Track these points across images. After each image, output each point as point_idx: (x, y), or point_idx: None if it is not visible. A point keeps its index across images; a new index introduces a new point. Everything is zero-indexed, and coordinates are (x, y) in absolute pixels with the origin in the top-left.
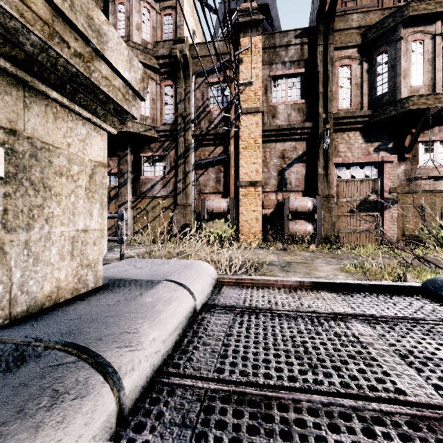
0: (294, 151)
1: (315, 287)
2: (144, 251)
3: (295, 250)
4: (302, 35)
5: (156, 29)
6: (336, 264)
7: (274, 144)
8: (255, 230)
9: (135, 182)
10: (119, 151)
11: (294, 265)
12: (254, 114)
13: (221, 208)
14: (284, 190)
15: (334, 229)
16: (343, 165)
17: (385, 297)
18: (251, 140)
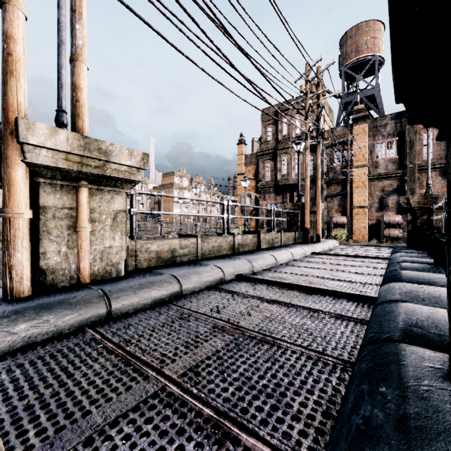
0: (390, 187)
1: (365, 246)
2: None
3: (383, 243)
4: (396, 117)
5: (302, 125)
6: None
7: (376, 183)
8: (363, 233)
9: None
10: (282, 192)
11: None
12: (362, 168)
13: (341, 221)
14: (383, 210)
15: None
16: None
17: (381, 247)
18: (360, 183)
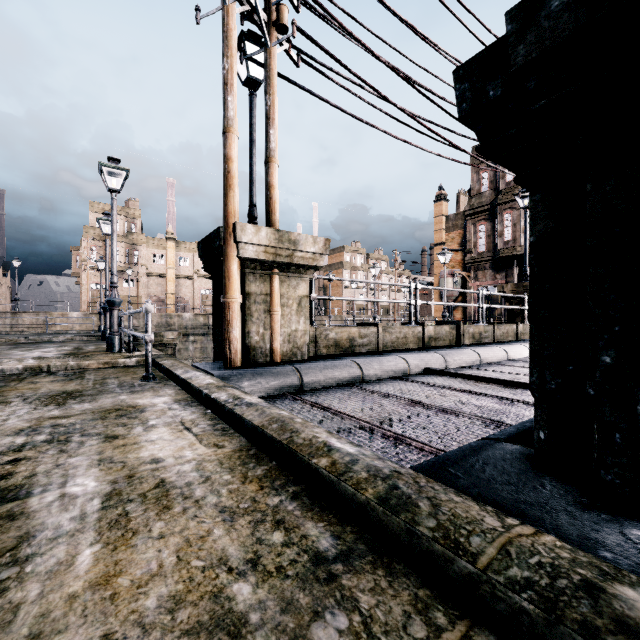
0: None
1: None
2: None
3: None
4: None
5: None
6: None
7: None
8: None
9: None
10: (506, 267)
11: None
12: None
13: None
14: None
15: None
16: None
17: None
18: None
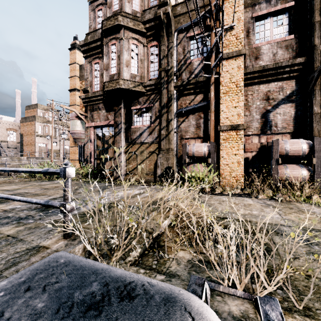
0: (280, 92)
1: None
2: (128, 194)
3: (293, 200)
4: None
5: (143, 0)
6: None
7: (257, 86)
8: (237, 173)
9: (127, 131)
10: (115, 106)
11: None
12: (235, 58)
13: (202, 152)
14: (268, 133)
15: None
16: None
17: None
18: (232, 84)
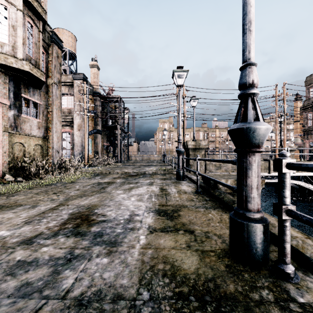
0: None
1: None
2: None
3: None
4: None
5: None
6: None
7: None
8: None
9: None
10: None
11: None
12: None
13: None
14: None
15: None
16: None
17: None
18: None
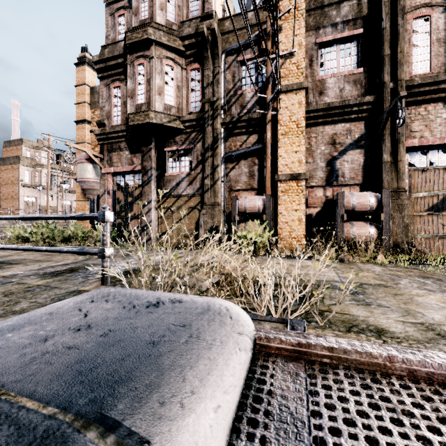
0: (348, 135)
1: None
2: (163, 259)
3: (356, 261)
4: None
5: (181, 8)
6: (440, 290)
7: (321, 127)
8: (298, 233)
9: (159, 180)
10: (142, 146)
11: (370, 290)
12: (296, 92)
13: (256, 207)
14: (334, 184)
15: (407, 233)
16: (418, 148)
17: None
18: (292, 123)
